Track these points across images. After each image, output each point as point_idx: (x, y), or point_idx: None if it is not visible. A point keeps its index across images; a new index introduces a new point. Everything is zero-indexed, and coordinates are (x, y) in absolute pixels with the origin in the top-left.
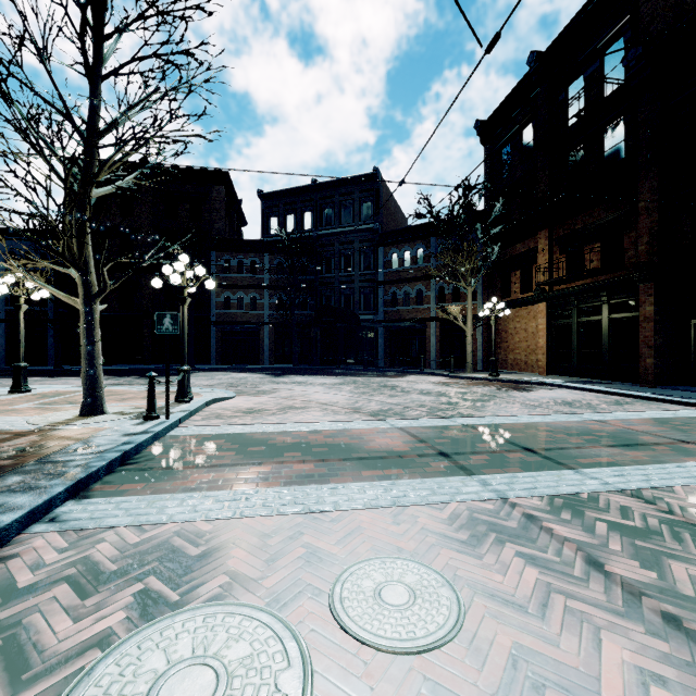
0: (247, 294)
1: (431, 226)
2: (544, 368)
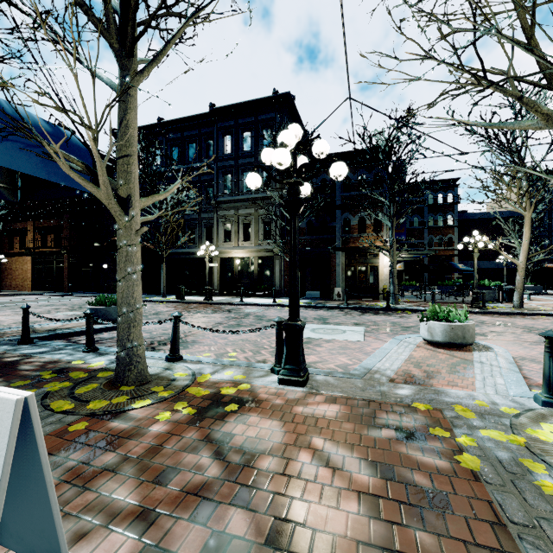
0: None
1: None
2: (31, 288)
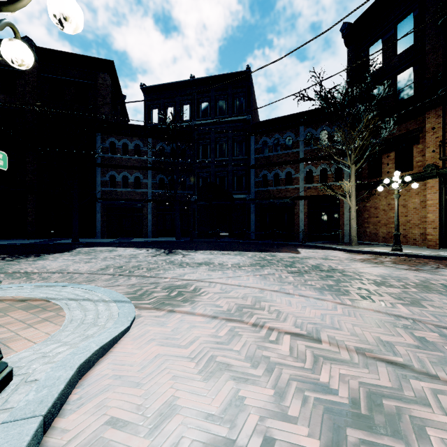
0: (131, 174)
1: (300, 116)
2: (436, 241)
